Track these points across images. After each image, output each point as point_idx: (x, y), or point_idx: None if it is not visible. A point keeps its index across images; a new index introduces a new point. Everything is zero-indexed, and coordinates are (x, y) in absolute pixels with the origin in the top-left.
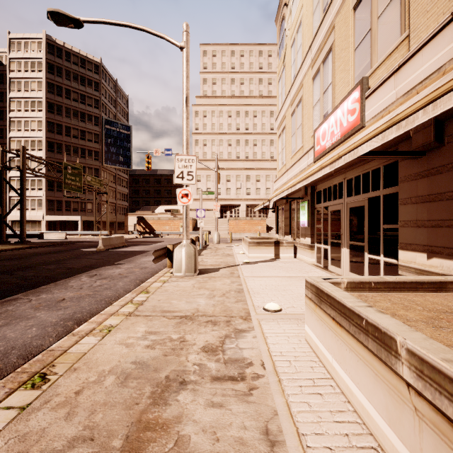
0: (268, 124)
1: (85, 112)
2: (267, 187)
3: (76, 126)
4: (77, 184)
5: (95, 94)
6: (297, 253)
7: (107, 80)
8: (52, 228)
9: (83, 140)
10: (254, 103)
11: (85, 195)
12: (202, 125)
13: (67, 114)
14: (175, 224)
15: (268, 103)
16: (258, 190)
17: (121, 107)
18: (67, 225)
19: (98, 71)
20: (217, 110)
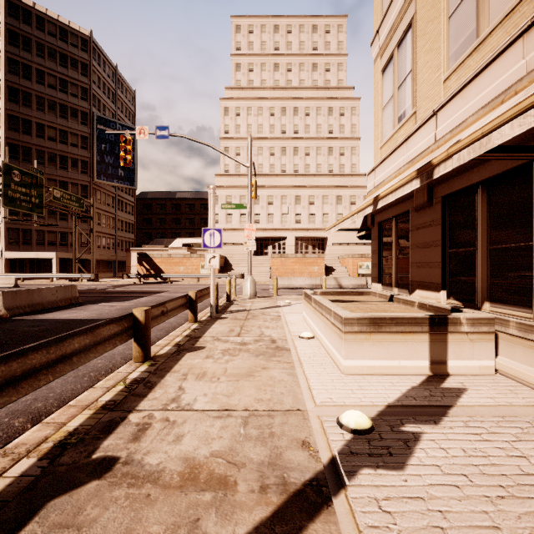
0: (325, 125)
1: (68, 105)
2: (325, 213)
3: (52, 123)
4: (33, 200)
5: (83, 80)
6: (499, 352)
7: (101, 63)
8: (16, 269)
9: (64, 144)
10: (306, 97)
11: (67, 223)
12: (234, 127)
13: (39, 106)
14: (193, 264)
15: (325, 97)
16: (312, 217)
17: (124, 104)
18: (43, 265)
19: (87, 48)
20: (255, 106)
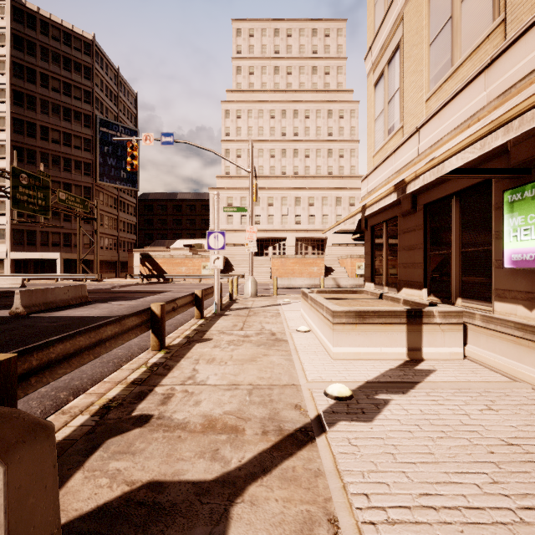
0: (325, 127)
1: (71, 108)
2: (324, 214)
3: (56, 126)
4: (39, 202)
5: (86, 83)
6: (468, 341)
7: (104, 66)
8: (21, 269)
9: (68, 147)
10: (306, 100)
11: (70, 224)
12: (235, 129)
13: (43, 109)
14: (195, 264)
15: (325, 100)
16: (312, 218)
17: (126, 106)
18: (47, 265)
19: (90, 52)
20: (255, 109)
